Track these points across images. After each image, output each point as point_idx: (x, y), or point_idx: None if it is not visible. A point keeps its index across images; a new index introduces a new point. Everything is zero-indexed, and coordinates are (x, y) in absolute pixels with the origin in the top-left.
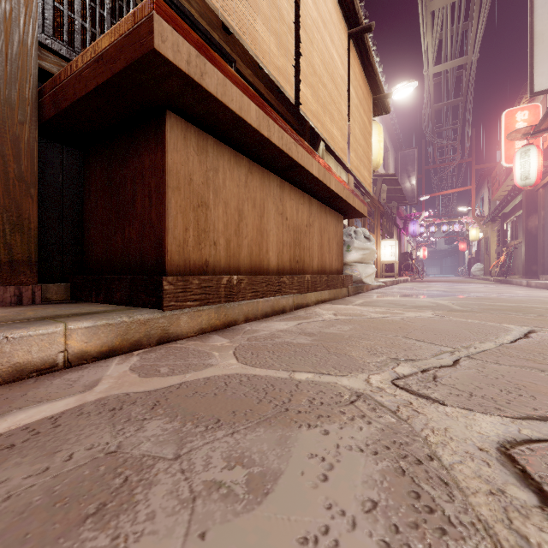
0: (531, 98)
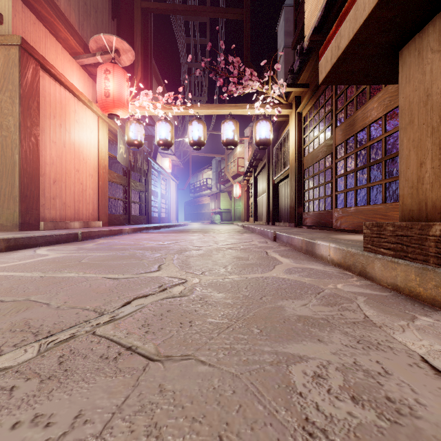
0: None
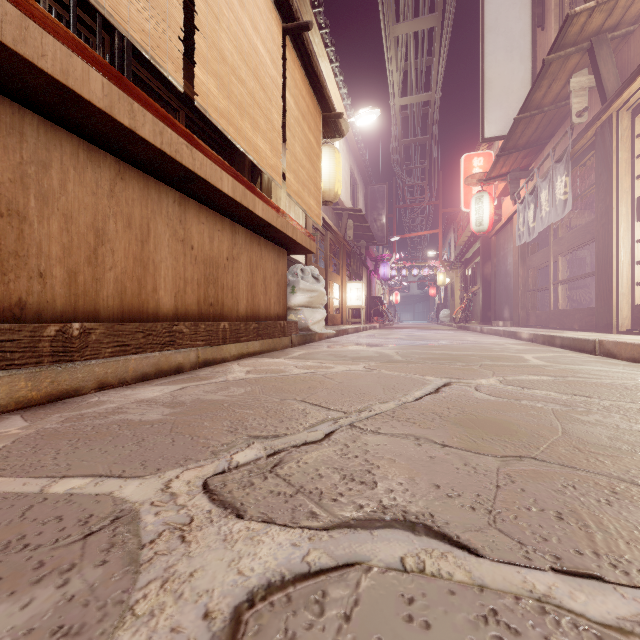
0: (488, 146)
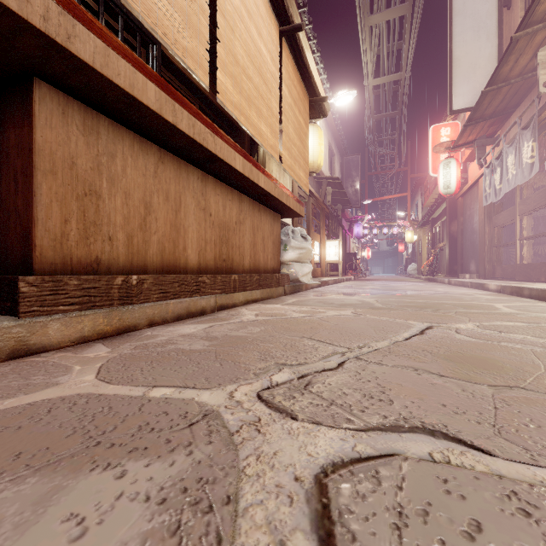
0: (454, 117)
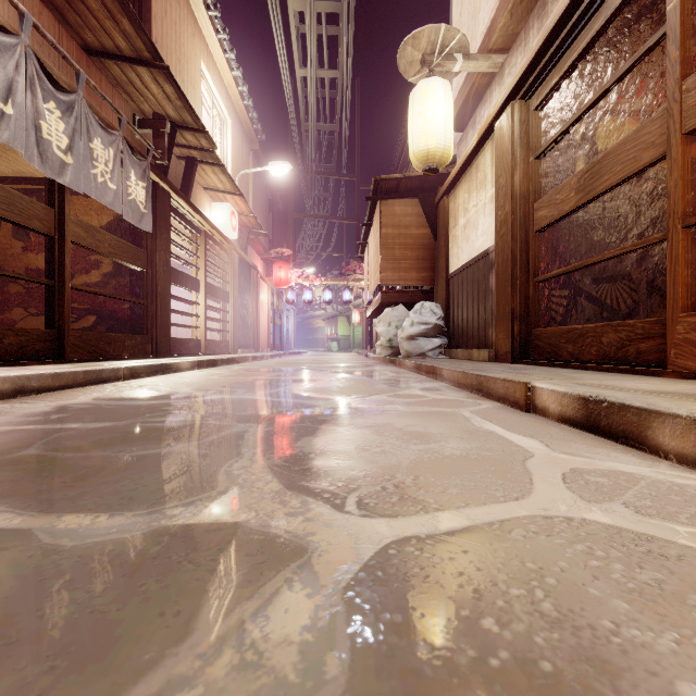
0: None
